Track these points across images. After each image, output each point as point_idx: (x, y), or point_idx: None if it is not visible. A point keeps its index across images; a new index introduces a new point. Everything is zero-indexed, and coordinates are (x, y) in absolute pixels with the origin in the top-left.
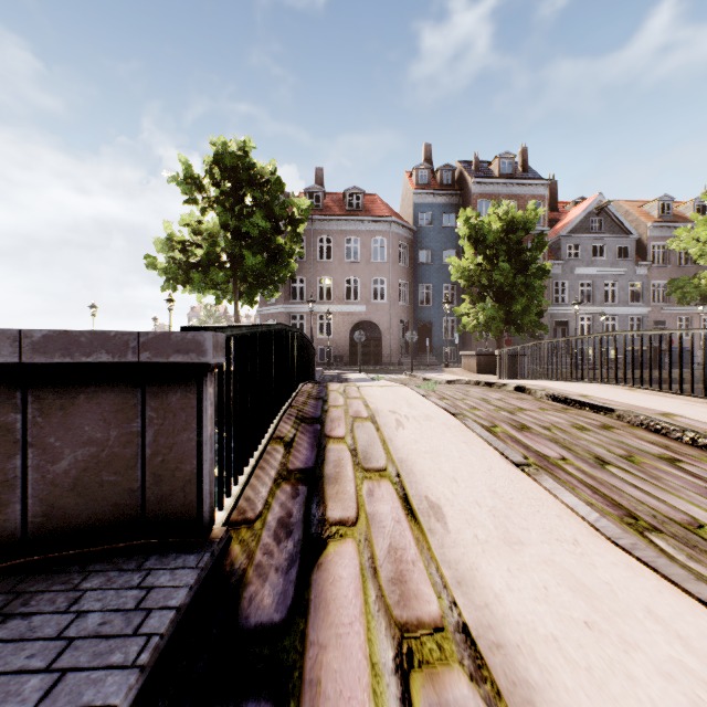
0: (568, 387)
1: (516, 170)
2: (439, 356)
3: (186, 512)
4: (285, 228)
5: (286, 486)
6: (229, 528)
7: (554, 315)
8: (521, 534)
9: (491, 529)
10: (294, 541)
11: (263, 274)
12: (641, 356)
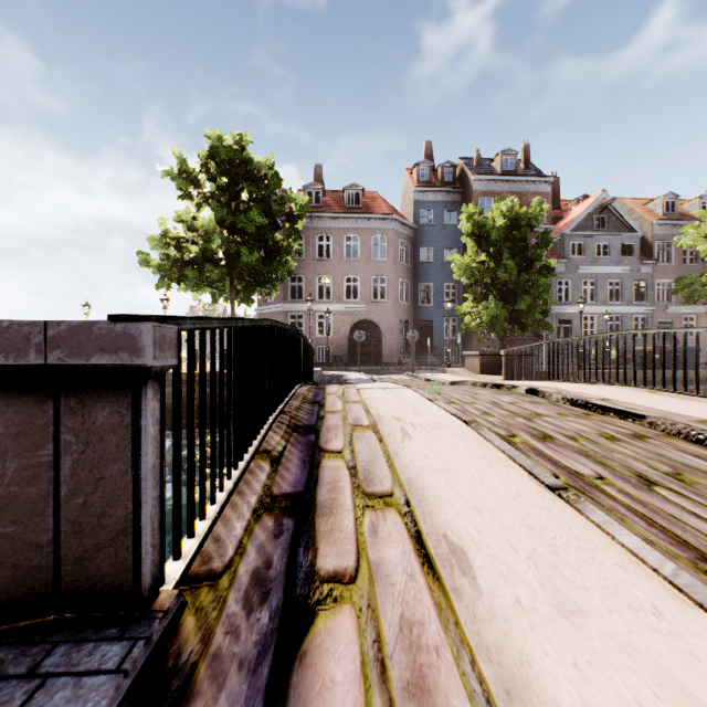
0: (584, 389)
1: (518, 167)
2: (440, 356)
3: (117, 574)
4: (283, 224)
5: (268, 519)
6: (185, 587)
7: (557, 314)
8: (579, 596)
9: (536, 588)
10: (270, 610)
11: (260, 272)
12: (663, 356)
